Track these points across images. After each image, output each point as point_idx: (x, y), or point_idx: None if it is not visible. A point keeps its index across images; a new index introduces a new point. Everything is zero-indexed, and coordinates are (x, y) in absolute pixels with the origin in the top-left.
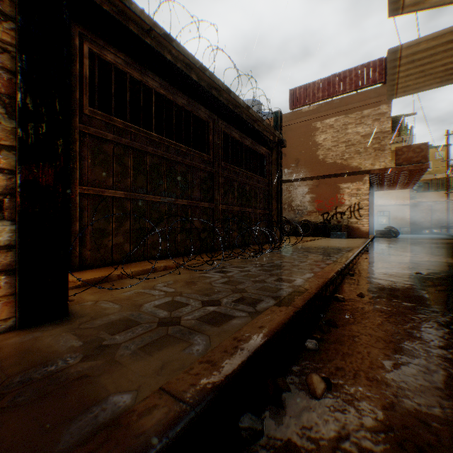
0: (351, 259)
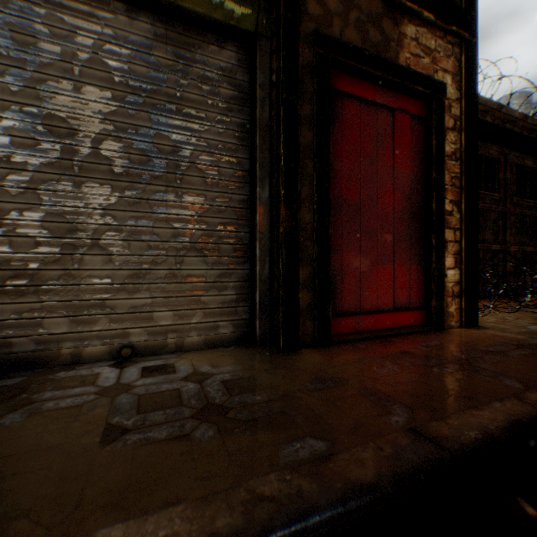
0: None
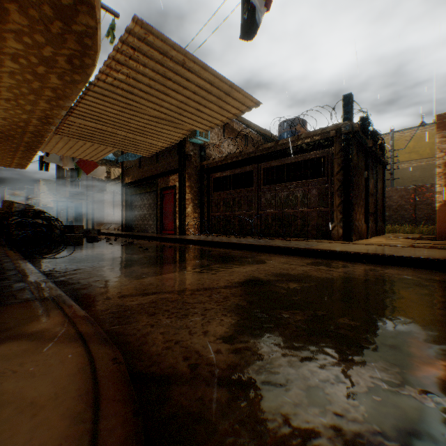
0: (229, 243)
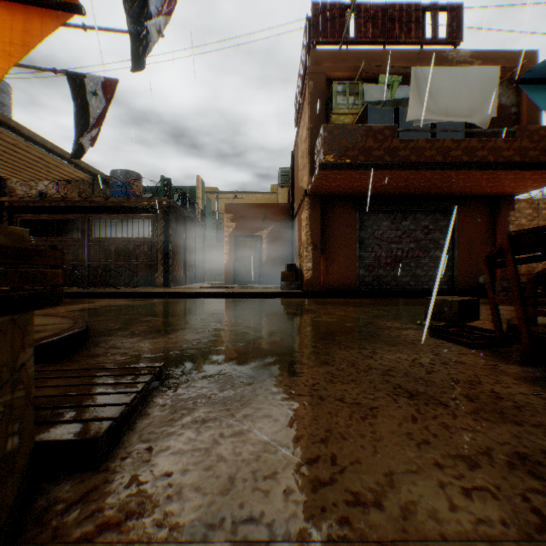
0: None
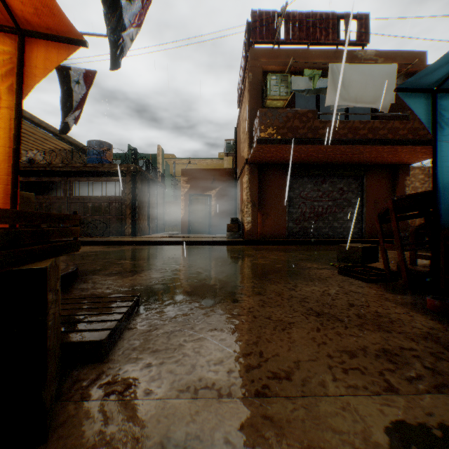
0: None
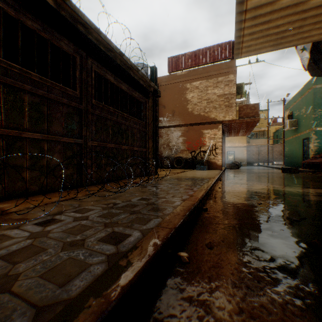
0: (206, 192)
